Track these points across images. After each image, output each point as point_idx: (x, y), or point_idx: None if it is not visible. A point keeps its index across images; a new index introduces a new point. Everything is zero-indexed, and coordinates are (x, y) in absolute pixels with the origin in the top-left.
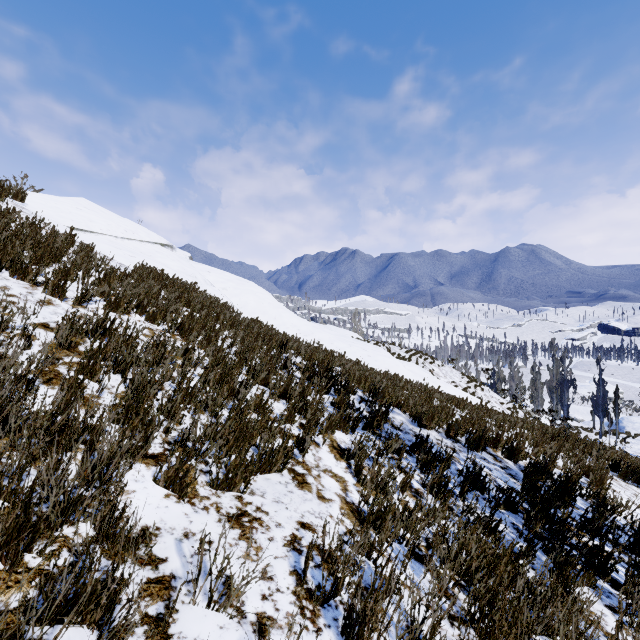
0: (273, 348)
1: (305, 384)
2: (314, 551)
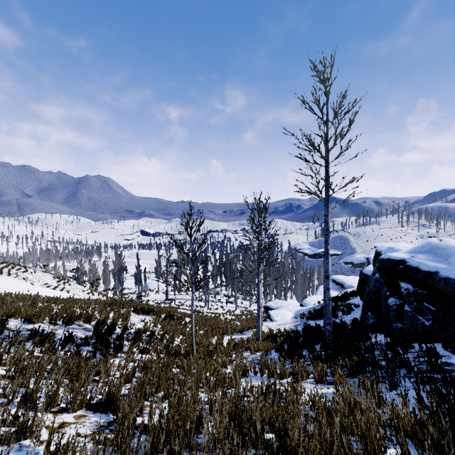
0: None
1: None
2: None
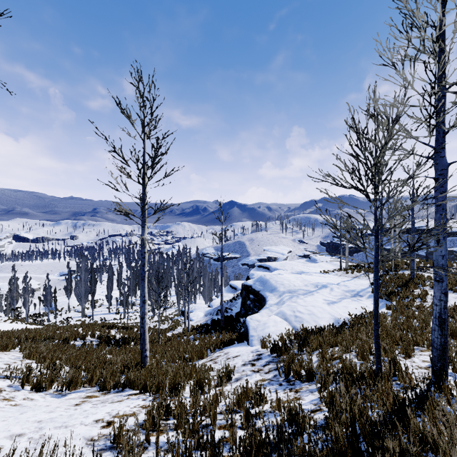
0: None
1: None
2: None
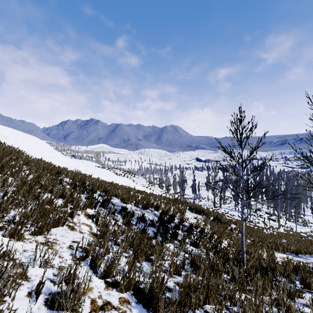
0: (53, 174)
1: (71, 190)
2: (79, 248)
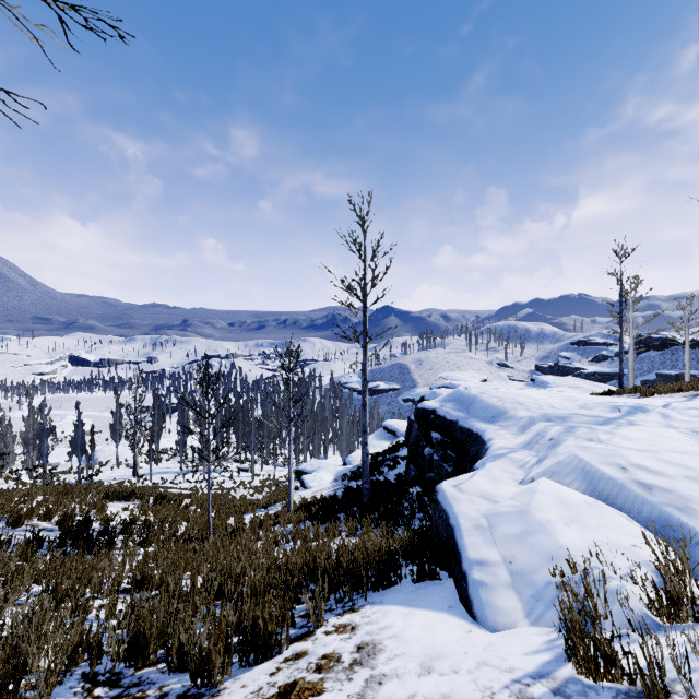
0: None
1: None
2: None
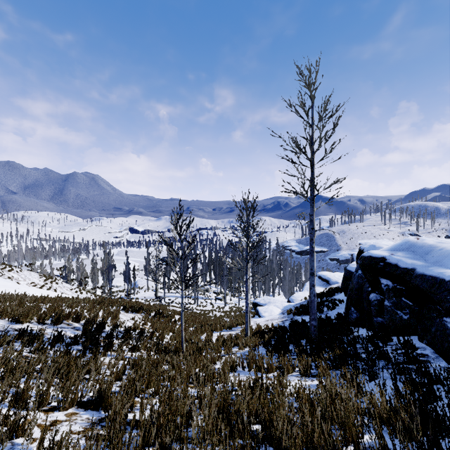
0: None
1: None
2: None
